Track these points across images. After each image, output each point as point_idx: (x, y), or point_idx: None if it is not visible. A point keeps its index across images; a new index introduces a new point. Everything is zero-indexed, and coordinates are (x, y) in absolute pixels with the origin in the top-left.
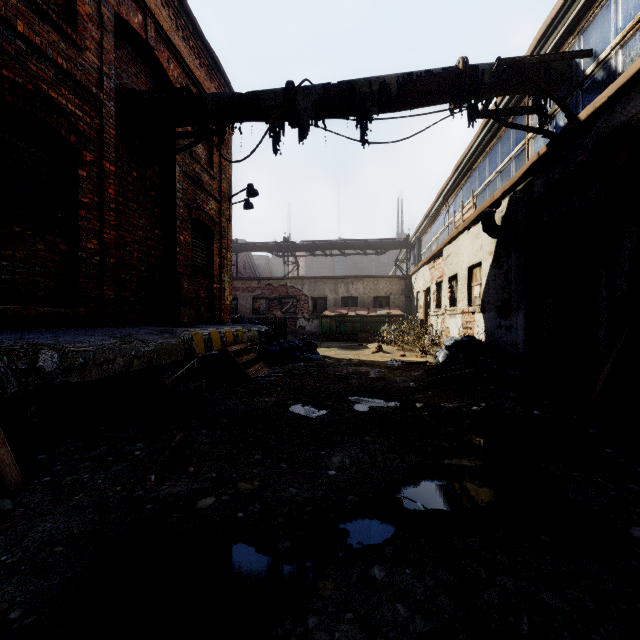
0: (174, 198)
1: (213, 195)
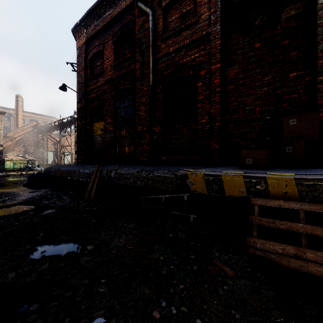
0: (315, 22)
1: None
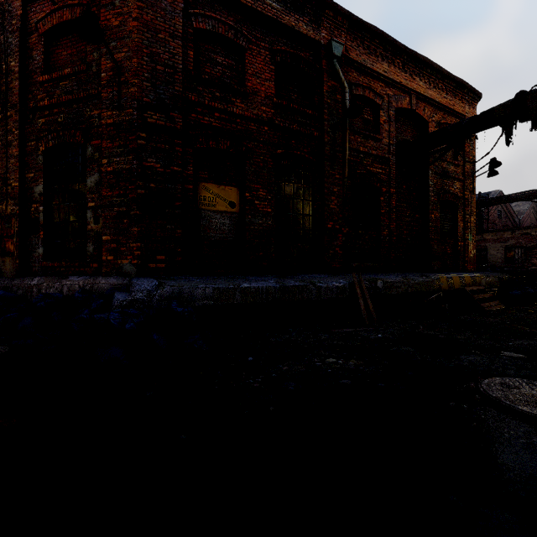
0: (427, 192)
1: (457, 178)
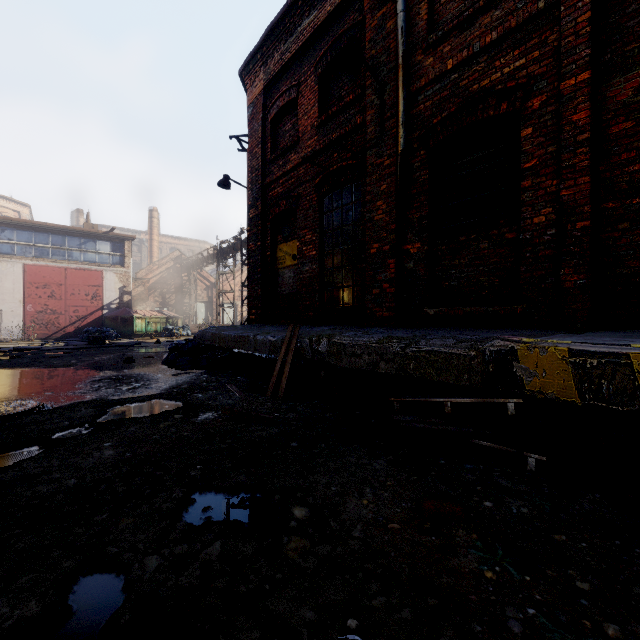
0: None
1: None
